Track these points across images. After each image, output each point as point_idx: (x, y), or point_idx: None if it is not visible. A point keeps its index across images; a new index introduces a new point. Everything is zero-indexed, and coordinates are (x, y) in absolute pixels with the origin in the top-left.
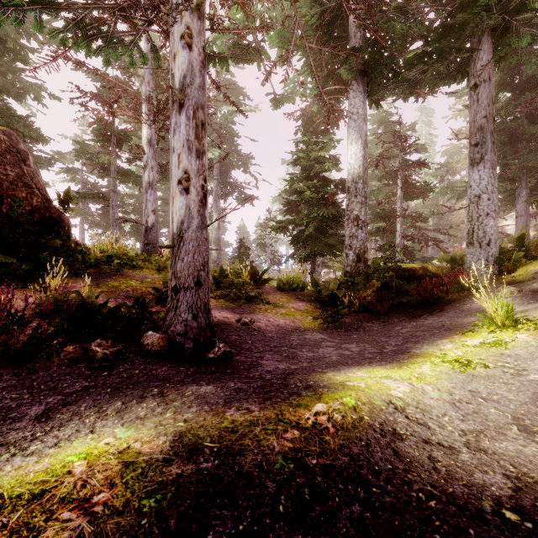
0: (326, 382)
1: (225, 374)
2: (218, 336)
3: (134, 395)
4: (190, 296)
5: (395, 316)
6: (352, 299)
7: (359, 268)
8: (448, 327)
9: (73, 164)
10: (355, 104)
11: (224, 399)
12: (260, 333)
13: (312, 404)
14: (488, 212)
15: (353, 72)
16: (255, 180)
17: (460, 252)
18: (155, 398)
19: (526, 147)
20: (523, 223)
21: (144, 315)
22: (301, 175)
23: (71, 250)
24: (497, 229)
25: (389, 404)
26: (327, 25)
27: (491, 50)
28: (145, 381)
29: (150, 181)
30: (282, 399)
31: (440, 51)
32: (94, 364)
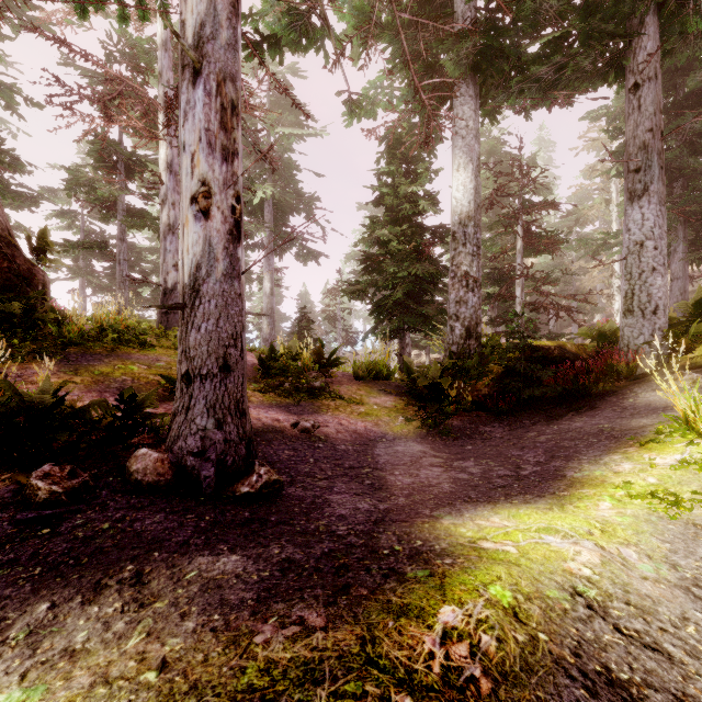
0: (445, 542)
1: (267, 525)
2: (262, 452)
3: (82, 583)
4: (211, 389)
5: (524, 416)
6: (462, 392)
7: (469, 347)
8: (610, 433)
9: (70, 205)
10: (463, 114)
11: (258, 592)
12: (327, 444)
13: (431, 608)
14: (655, 266)
15: (461, 67)
16: (322, 230)
17: (609, 325)
18: (123, 590)
19: (685, 186)
20: (680, 288)
21: (137, 420)
22: (385, 218)
23: (38, 318)
24: (666, 290)
25: (575, 597)
26: (422, 7)
27: (658, 35)
28: (116, 546)
29: (171, 224)
30: (371, 590)
31: (585, 37)
32: (26, 513)
